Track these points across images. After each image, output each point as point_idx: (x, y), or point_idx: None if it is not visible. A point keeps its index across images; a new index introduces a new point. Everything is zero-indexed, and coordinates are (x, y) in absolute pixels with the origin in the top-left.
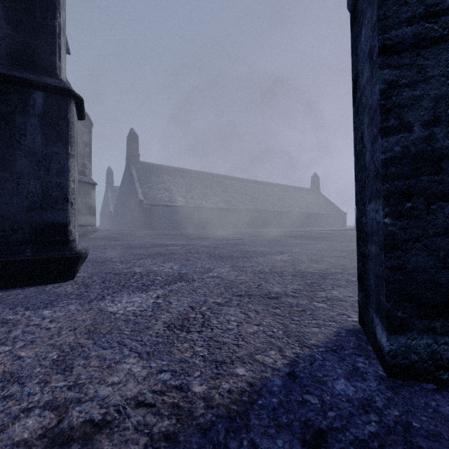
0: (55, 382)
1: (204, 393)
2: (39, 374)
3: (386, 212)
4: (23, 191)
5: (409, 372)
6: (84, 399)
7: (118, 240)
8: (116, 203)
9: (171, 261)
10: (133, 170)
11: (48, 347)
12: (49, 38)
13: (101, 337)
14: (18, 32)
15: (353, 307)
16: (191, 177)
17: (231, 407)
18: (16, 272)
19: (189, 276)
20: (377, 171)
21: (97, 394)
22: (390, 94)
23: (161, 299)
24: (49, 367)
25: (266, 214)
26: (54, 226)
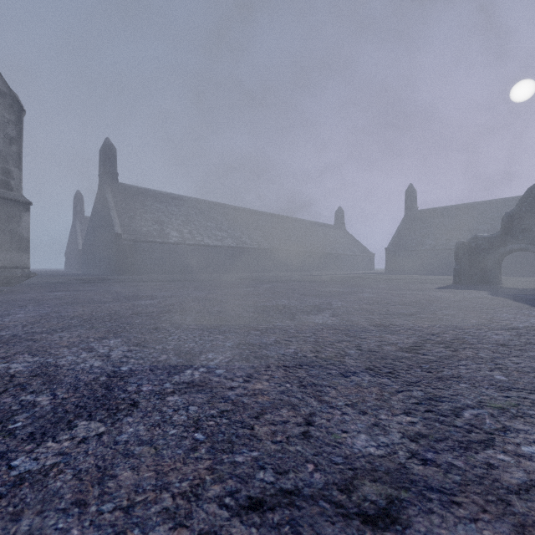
0: None
1: None
2: None
3: None
4: None
5: None
6: None
7: (65, 290)
8: (86, 239)
9: (121, 333)
10: (109, 193)
11: None
12: None
13: None
14: None
15: None
16: (190, 207)
17: None
18: None
19: (131, 387)
20: None
21: None
22: None
23: None
24: None
25: (283, 254)
26: None
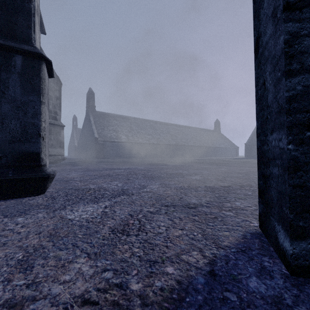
0: (16, 281)
1: (140, 291)
2: (5, 273)
3: (289, 139)
4: (6, 129)
5: (309, 271)
6: (38, 297)
7: (79, 166)
8: (79, 140)
9: (116, 180)
10: (91, 117)
11: (16, 249)
12: (26, 16)
13: (59, 239)
14: (3, 11)
15: (252, 215)
16: (131, 122)
17: (163, 304)
18: (1, 188)
19: (129, 191)
20: (280, 107)
21: (50, 292)
22: (293, 43)
23: (108, 209)
24: (14, 266)
25: (183, 147)
26: (30, 155)
